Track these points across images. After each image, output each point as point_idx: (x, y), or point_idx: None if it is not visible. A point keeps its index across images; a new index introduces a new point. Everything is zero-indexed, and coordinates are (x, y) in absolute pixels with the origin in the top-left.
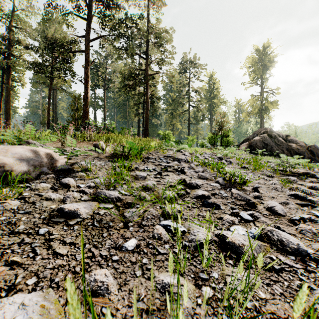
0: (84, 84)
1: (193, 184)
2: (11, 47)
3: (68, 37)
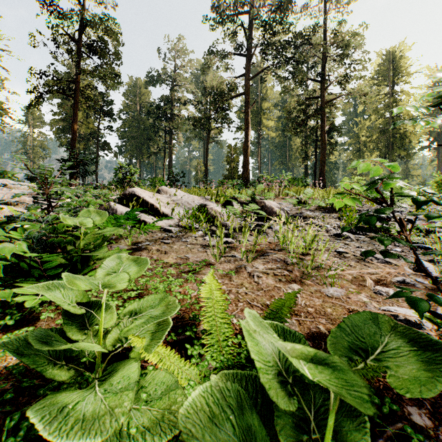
0: (245, 131)
1: (429, 230)
2: (172, 107)
3: (224, 81)
